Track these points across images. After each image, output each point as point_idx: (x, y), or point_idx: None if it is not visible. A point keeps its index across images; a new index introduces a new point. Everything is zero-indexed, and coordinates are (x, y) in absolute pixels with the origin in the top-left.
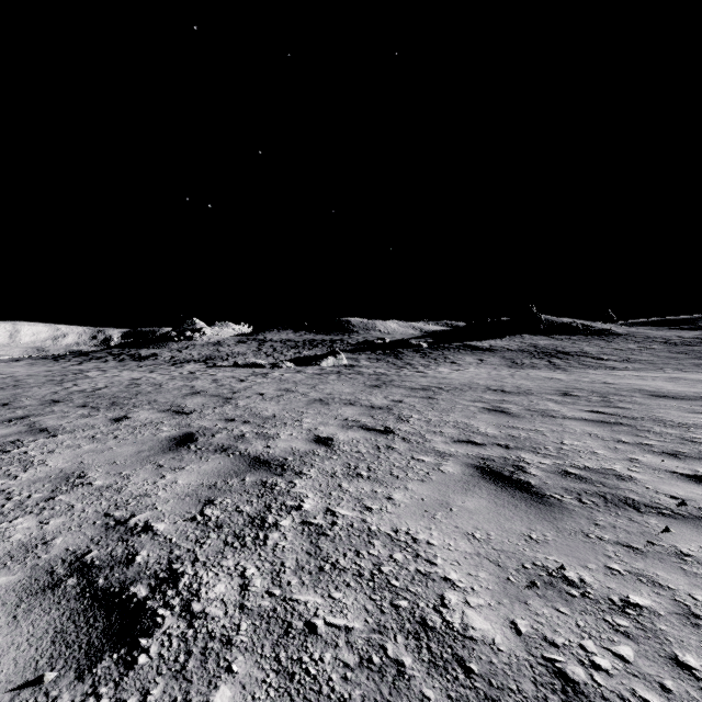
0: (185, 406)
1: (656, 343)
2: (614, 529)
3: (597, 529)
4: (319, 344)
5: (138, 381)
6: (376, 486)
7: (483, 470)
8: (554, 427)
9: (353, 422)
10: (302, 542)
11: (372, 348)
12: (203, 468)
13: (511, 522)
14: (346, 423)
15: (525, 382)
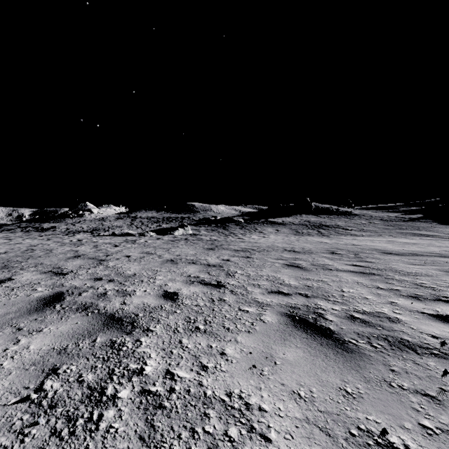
0: (65, 267)
1: (376, 220)
2: (408, 374)
3: (395, 376)
4: (173, 220)
5: (34, 247)
6: (211, 340)
7: (293, 318)
8: (333, 277)
9: (194, 278)
10: (137, 421)
11: (208, 222)
12: (60, 330)
13: (327, 374)
14: (189, 279)
15: (307, 244)
